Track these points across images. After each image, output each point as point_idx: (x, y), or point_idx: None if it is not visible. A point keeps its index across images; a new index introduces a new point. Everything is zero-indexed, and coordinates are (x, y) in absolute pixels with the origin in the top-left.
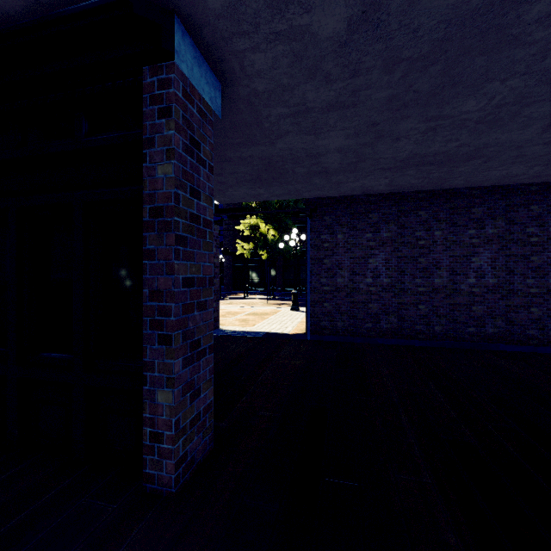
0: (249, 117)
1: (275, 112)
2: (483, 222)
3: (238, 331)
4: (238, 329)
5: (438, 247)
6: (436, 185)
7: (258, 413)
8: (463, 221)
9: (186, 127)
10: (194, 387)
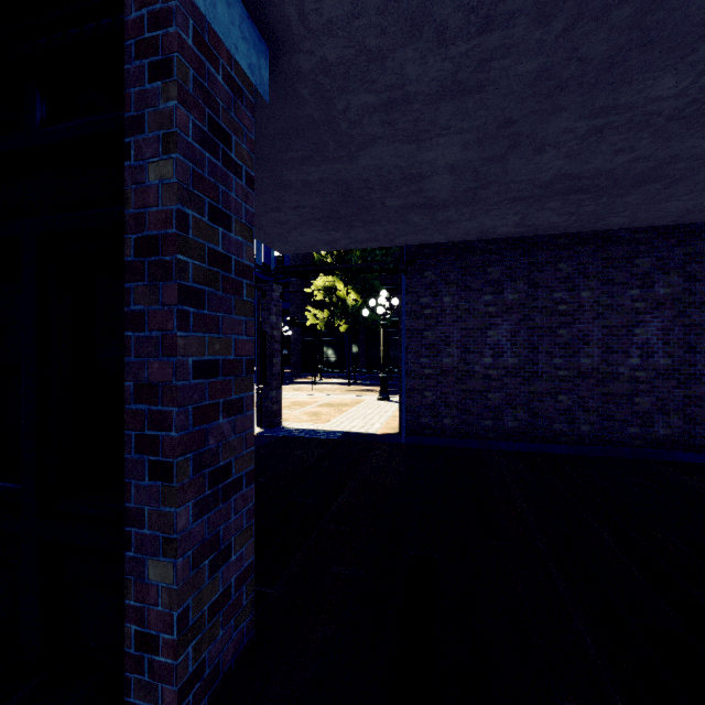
0: (316, 112)
1: (357, 102)
2: (651, 278)
3: (305, 429)
4: (307, 427)
5: (586, 314)
6: (586, 225)
7: (330, 569)
8: (622, 277)
9: (202, 101)
10: (217, 547)
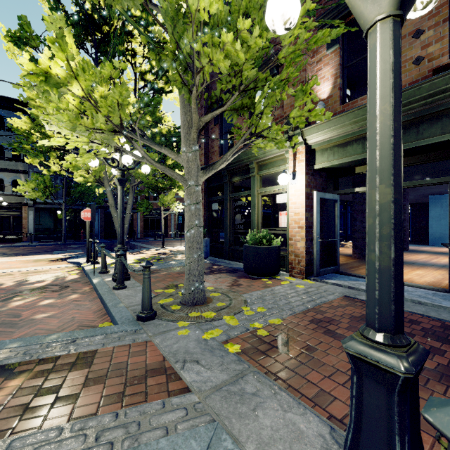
0: None
1: None
2: None
3: None
4: None
5: None
6: None
7: None
8: None
9: None
10: None
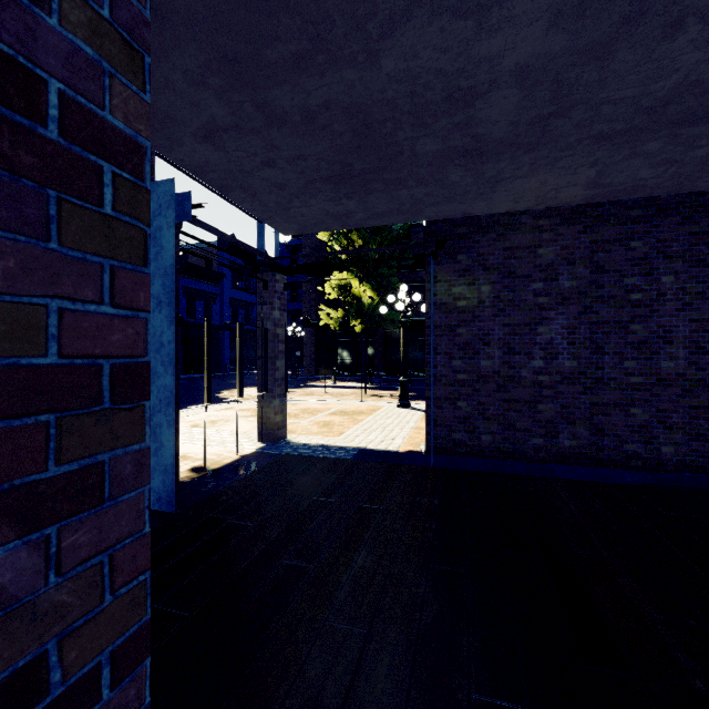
0: None
1: None
2: None
3: (314, 444)
4: (316, 441)
5: (668, 304)
6: (683, 183)
7: None
8: None
9: None
10: None
